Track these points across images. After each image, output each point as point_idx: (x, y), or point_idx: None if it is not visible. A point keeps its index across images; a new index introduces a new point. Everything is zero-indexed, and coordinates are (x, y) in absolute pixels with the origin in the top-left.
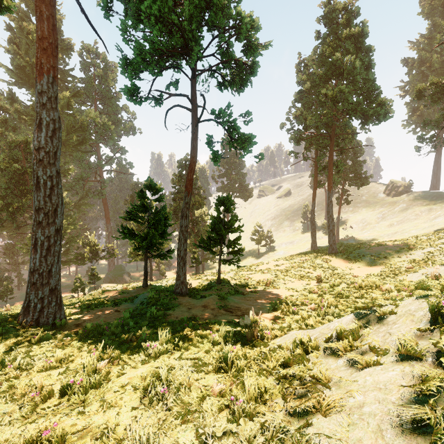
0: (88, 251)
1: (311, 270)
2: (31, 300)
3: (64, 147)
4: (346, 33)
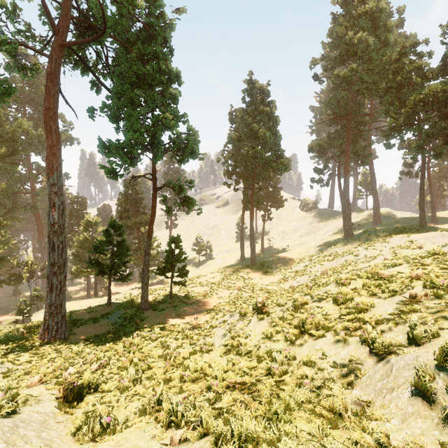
0: (26, 271)
1: (236, 282)
2: (50, 324)
3: None
4: (261, 109)
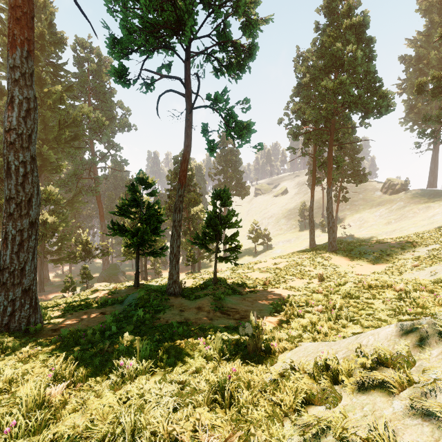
0: (80, 249)
1: (312, 269)
2: (0, 302)
3: (56, 143)
4: (347, 23)
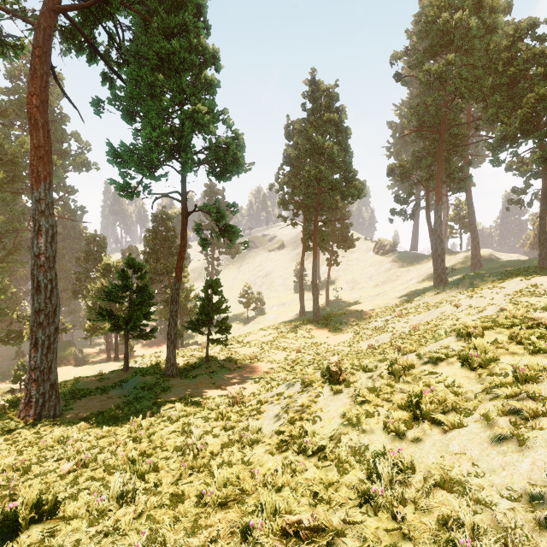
0: (27, 327)
1: (294, 341)
2: (33, 396)
3: None
4: (327, 116)
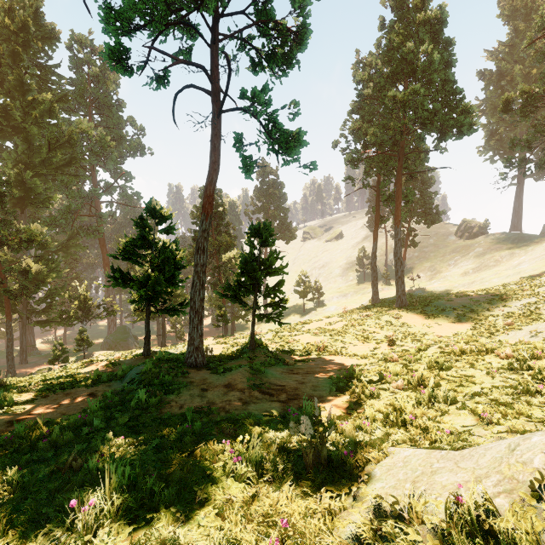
0: (76, 307)
1: (378, 329)
2: None
3: (44, 168)
4: (420, 18)
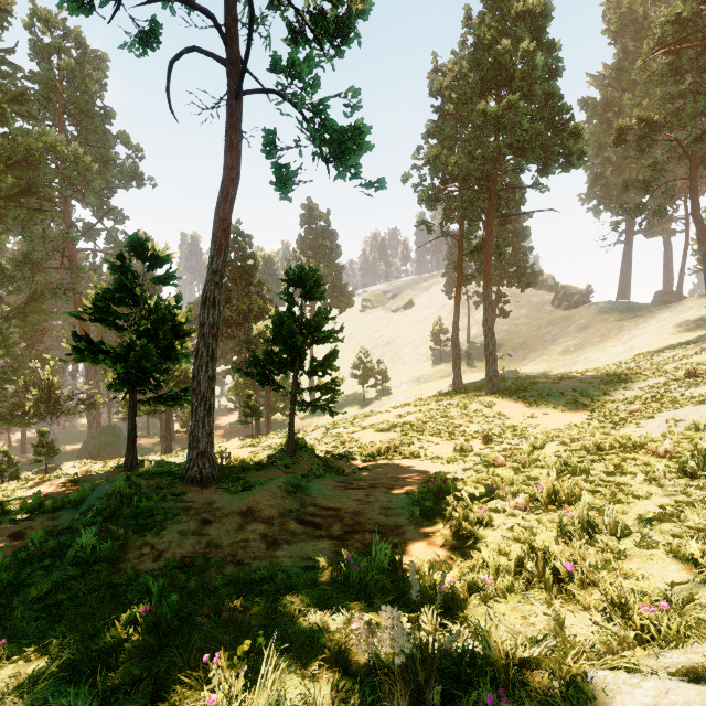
0: (36, 399)
1: (466, 422)
2: None
3: None
4: (518, 9)
